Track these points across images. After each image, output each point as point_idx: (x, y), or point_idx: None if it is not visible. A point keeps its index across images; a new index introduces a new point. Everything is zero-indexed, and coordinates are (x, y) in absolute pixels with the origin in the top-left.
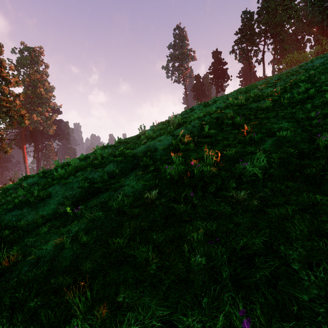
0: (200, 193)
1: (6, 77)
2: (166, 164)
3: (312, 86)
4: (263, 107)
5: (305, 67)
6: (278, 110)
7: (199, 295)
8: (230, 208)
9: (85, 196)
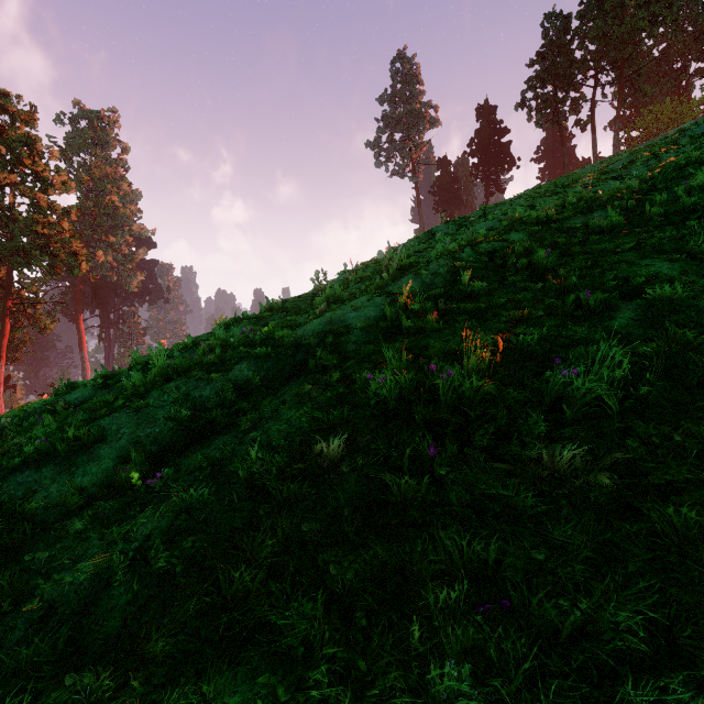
0: (454, 449)
1: (43, 174)
2: (369, 366)
3: None
4: (602, 225)
5: (695, 133)
6: (640, 233)
7: None
8: (535, 493)
9: (182, 439)
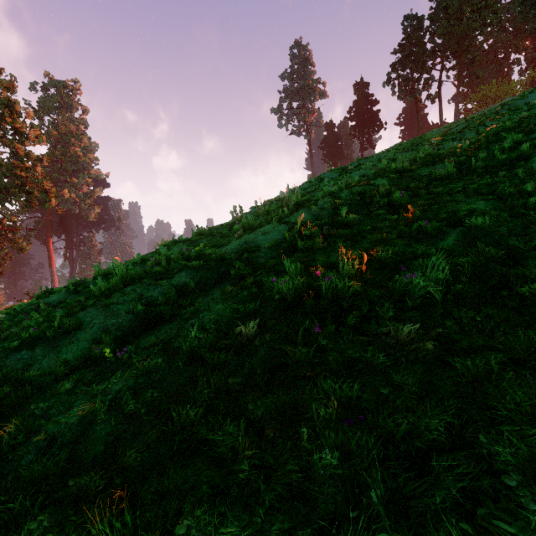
0: (332, 328)
1: (21, 130)
2: (274, 274)
3: (526, 139)
4: (441, 174)
5: (512, 107)
6: (467, 180)
7: (326, 529)
8: (385, 355)
9: (138, 326)
